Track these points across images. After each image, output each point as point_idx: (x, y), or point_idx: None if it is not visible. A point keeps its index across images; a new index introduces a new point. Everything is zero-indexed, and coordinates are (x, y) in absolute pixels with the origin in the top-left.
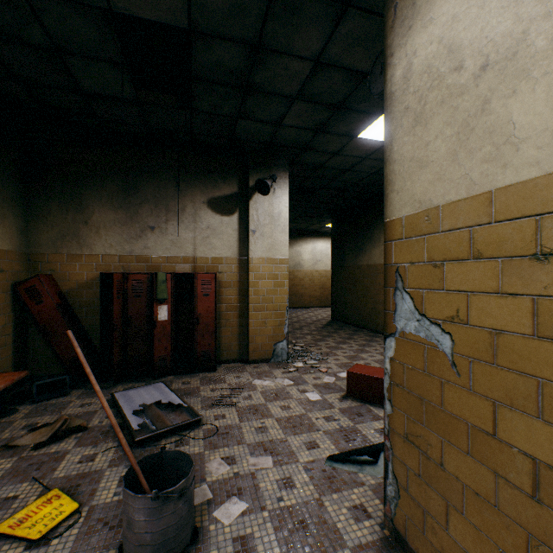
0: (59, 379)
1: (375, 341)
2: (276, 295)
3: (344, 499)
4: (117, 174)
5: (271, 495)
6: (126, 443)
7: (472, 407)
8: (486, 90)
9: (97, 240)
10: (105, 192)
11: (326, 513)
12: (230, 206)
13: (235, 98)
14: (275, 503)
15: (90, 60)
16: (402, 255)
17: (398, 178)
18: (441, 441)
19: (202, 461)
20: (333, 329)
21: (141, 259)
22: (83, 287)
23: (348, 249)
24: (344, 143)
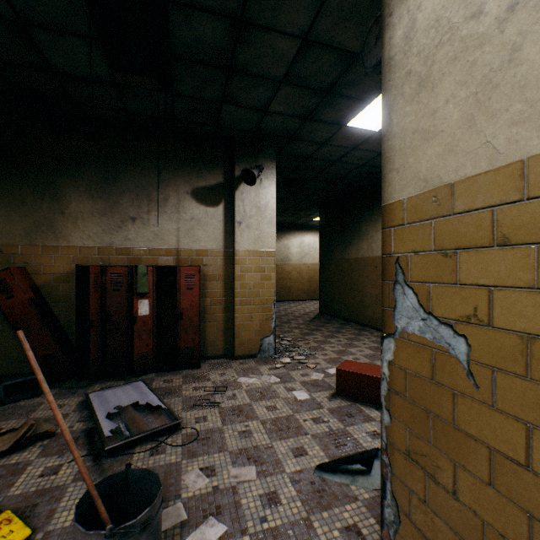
0: (31, 379)
1: (363, 335)
2: (262, 289)
3: (335, 519)
4: (95, 162)
5: (254, 514)
6: (82, 463)
7: (495, 428)
8: (515, 34)
9: (74, 231)
10: (83, 180)
11: (315, 537)
12: (215, 197)
13: (218, 80)
14: (257, 524)
15: (59, 34)
16: (403, 243)
17: (399, 154)
18: (453, 464)
19: (178, 473)
20: (321, 323)
21: (121, 251)
22: (59, 280)
23: (336, 242)
24: (332, 132)
